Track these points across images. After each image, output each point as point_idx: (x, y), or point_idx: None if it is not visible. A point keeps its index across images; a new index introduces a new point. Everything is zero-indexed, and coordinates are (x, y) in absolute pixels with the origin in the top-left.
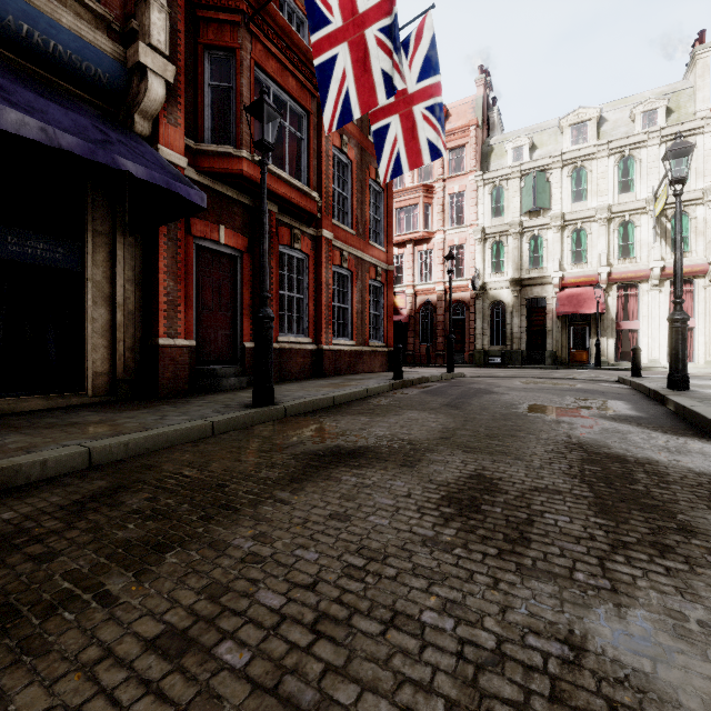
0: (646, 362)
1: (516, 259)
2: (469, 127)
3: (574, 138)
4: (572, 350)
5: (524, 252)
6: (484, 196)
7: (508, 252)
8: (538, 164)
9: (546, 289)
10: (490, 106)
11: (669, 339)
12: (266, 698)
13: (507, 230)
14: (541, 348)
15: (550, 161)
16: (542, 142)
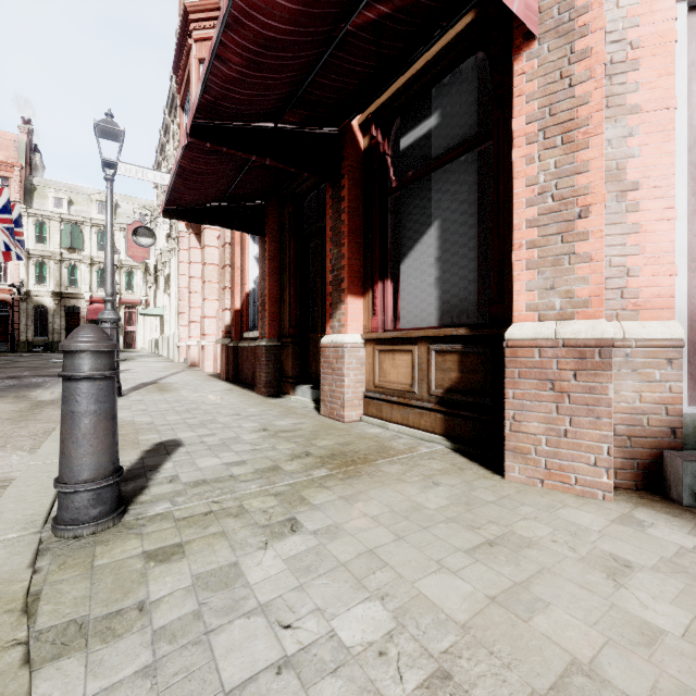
0: (140, 349)
1: (57, 278)
2: (14, 166)
3: (101, 209)
4: None
5: (64, 274)
6: (29, 224)
7: (50, 271)
8: (75, 219)
9: (80, 302)
10: (33, 147)
11: None
12: (42, 364)
13: (50, 256)
14: None
15: (84, 220)
16: (78, 202)
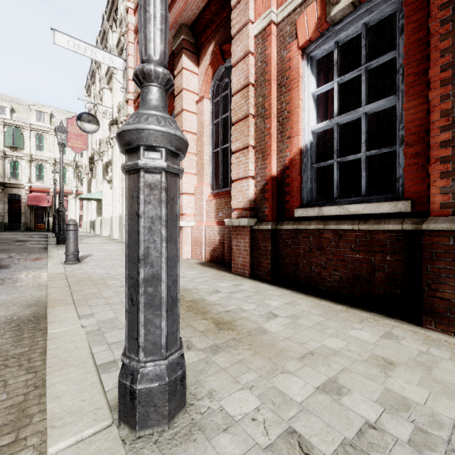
0: None
1: (1, 171)
2: None
3: (38, 117)
4: (37, 223)
5: (7, 168)
6: None
7: None
8: (16, 123)
9: (21, 191)
10: None
11: (53, 220)
12: None
13: None
14: (18, 221)
15: (24, 125)
16: (19, 110)
